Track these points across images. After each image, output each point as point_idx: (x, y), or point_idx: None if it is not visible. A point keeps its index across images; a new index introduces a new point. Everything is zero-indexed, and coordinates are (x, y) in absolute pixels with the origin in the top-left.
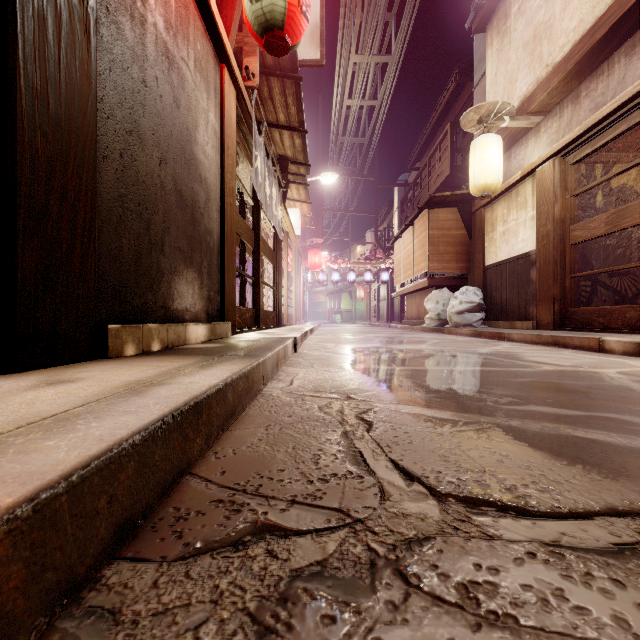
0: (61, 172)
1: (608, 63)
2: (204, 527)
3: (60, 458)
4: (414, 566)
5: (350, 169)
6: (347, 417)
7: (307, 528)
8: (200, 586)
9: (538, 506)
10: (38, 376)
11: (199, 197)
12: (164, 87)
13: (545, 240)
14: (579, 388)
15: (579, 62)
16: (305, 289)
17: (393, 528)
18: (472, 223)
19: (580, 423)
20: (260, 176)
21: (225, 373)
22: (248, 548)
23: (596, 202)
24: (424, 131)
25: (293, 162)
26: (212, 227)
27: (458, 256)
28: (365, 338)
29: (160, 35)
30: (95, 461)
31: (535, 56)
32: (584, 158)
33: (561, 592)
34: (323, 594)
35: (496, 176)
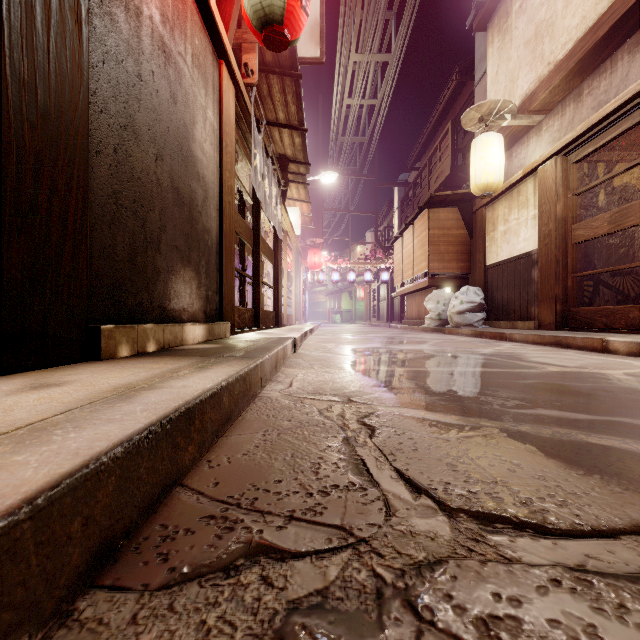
0: (50, 166)
1: (611, 60)
2: (193, 548)
3: (26, 477)
4: (426, 596)
5: (350, 169)
6: (348, 422)
7: (306, 549)
8: (184, 622)
9: (557, 523)
10: (24, 379)
11: (197, 195)
12: (160, 82)
13: (547, 239)
14: (587, 390)
15: (581, 60)
16: (305, 289)
17: (401, 549)
18: (473, 222)
19: (592, 428)
20: (259, 174)
21: (220, 376)
22: (240, 574)
23: (598, 201)
24: (424, 130)
25: (293, 161)
26: (210, 226)
27: (459, 256)
28: (365, 338)
29: (156, 28)
30: (67, 479)
31: (537, 54)
32: (586, 156)
33: (594, 629)
34: (324, 632)
35: (497, 175)
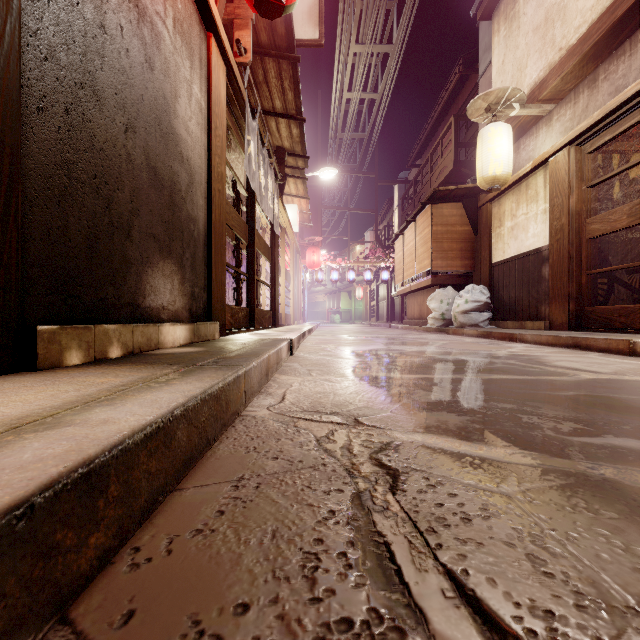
0: None
1: (630, 42)
2: None
3: None
4: None
5: (349, 166)
6: (358, 460)
7: None
8: None
9: None
10: None
11: (180, 178)
12: (132, 40)
13: (559, 234)
14: None
15: (597, 43)
16: (304, 288)
17: None
18: (477, 219)
19: None
20: (254, 164)
21: (176, 398)
22: None
23: (613, 194)
24: (425, 126)
25: (290, 154)
26: (197, 214)
27: (463, 253)
28: (367, 339)
29: None
30: None
31: (547, 40)
32: (602, 146)
33: None
34: None
35: (506, 167)
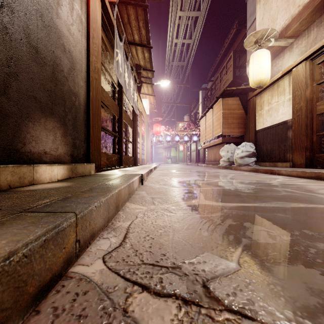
0: None
1: None
2: None
3: None
4: None
5: (176, 80)
6: None
7: None
8: None
9: None
10: None
11: (62, 62)
12: None
13: (299, 112)
14: None
15: None
16: (152, 145)
17: None
18: (247, 106)
19: None
20: (120, 67)
21: None
22: None
23: None
24: (217, 59)
25: (144, 69)
26: (78, 91)
27: (239, 125)
28: (187, 173)
29: None
30: None
31: (290, 2)
32: None
33: None
34: None
35: (267, 74)
